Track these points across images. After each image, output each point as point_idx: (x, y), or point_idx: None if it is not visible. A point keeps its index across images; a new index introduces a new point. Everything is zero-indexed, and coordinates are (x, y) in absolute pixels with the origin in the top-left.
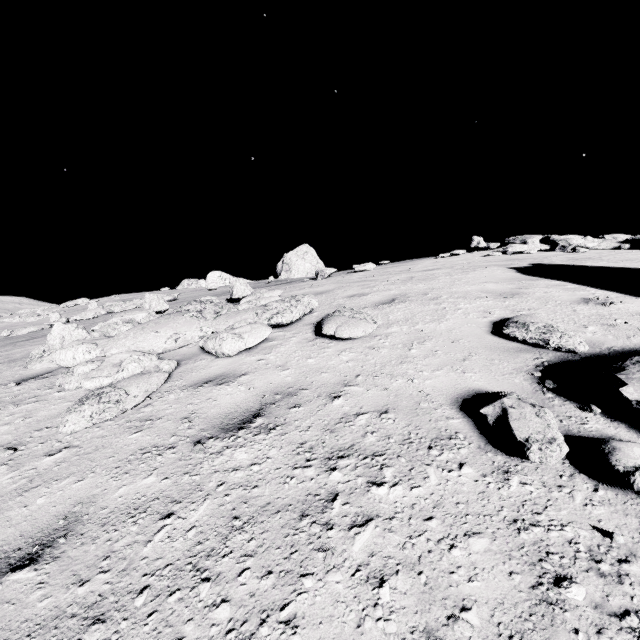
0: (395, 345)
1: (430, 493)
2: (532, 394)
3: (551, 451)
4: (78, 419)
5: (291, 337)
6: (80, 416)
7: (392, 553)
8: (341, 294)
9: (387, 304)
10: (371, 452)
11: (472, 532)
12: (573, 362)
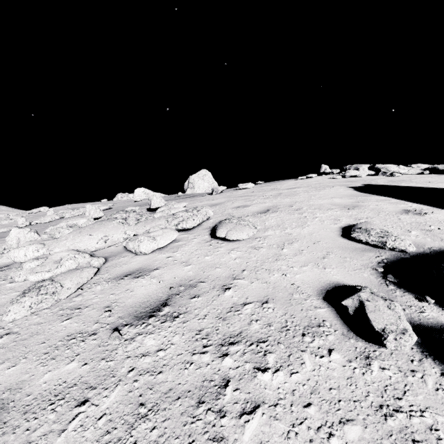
0: (271, 245)
1: (307, 379)
2: (378, 286)
3: (405, 341)
4: (19, 309)
5: (193, 238)
6: (21, 306)
7: (278, 443)
8: (230, 205)
9: (263, 213)
10: (256, 339)
11: (346, 419)
12: (405, 259)
